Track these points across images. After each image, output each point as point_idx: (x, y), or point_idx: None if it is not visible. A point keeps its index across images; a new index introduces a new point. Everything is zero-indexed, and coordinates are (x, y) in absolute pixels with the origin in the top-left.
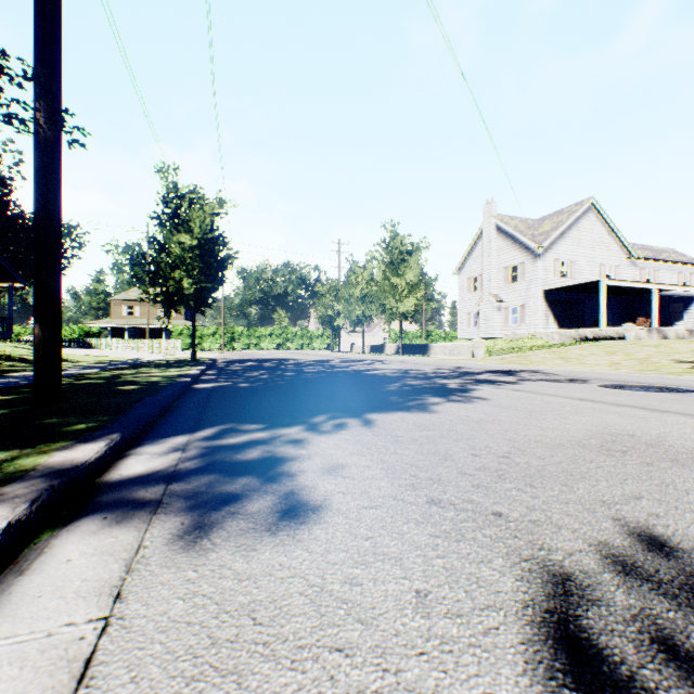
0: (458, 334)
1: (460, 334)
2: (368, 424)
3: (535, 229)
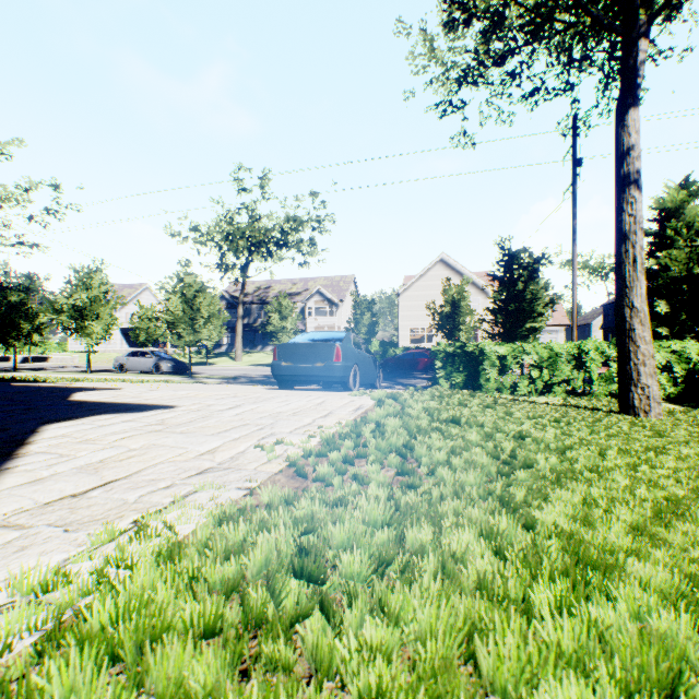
0: (70, 348)
1: (72, 348)
2: (48, 371)
3: (119, 293)
